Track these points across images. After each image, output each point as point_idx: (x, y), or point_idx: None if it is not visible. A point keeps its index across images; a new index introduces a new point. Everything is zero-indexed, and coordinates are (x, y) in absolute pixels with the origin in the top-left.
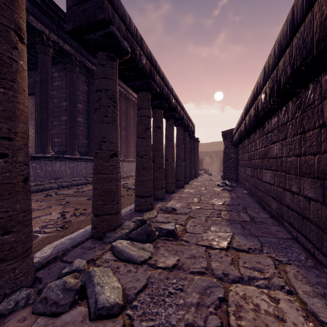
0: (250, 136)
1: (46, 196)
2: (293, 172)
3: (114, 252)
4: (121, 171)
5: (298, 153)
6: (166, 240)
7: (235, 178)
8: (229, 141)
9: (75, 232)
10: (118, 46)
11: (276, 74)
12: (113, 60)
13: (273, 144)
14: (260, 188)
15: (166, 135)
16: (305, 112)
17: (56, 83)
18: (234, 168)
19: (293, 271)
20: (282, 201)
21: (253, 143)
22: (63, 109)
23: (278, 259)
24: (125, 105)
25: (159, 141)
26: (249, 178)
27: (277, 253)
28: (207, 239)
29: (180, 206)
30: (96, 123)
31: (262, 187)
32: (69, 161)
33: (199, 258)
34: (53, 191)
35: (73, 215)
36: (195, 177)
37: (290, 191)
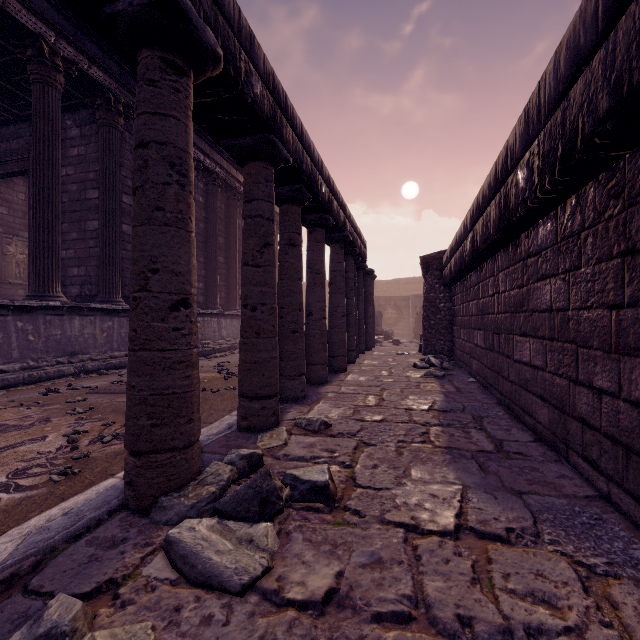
0: (482, 266)
1: (46, 394)
2: (599, 344)
3: (172, 556)
4: (217, 337)
5: (612, 299)
6: (308, 512)
7: (447, 351)
8: (436, 276)
9: (95, 483)
10: (190, 37)
11: (562, 118)
12: (180, 72)
13: (542, 282)
14: (508, 374)
15: (309, 261)
16: (636, 203)
17: (76, 150)
18: (445, 330)
19: (631, 599)
20: (567, 406)
21: (489, 279)
22: (89, 206)
23: (585, 562)
24: (225, 202)
25: (294, 274)
26: (479, 351)
27: (577, 543)
28: (405, 506)
29: (338, 415)
30: (136, 226)
31: (512, 372)
32: (102, 316)
33: (390, 565)
34: (64, 381)
35: (98, 441)
36: (367, 349)
37: (589, 386)
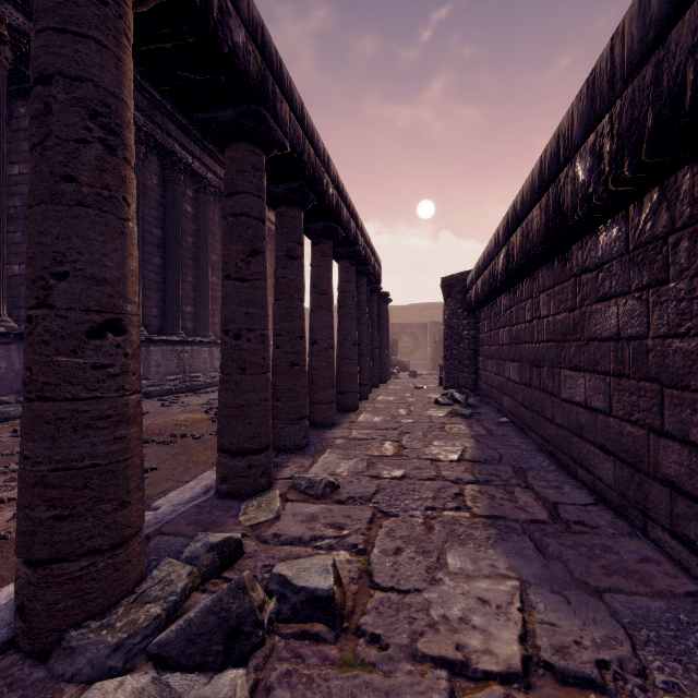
0: (517, 286)
1: None
2: None
3: None
4: (209, 370)
5: None
6: (302, 642)
7: (471, 384)
8: (459, 299)
9: (5, 582)
10: None
11: (654, 75)
12: None
13: (604, 303)
14: (553, 415)
15: (314, 279)
16: None
17: None
18: (469, 361)
19: None
20: (645, 463)
21: (525, 302)
22: None
23: None
24: (218, 213)
25: (294, 294)
26: (512, 386)
27: None
28: (445, 622)
29: (348, 470)
30: (32, 205)
31: (558, 413)
32: None
33: None
34: (9, 425)
35: None
36: (381, 382)
37: (683, 440)
